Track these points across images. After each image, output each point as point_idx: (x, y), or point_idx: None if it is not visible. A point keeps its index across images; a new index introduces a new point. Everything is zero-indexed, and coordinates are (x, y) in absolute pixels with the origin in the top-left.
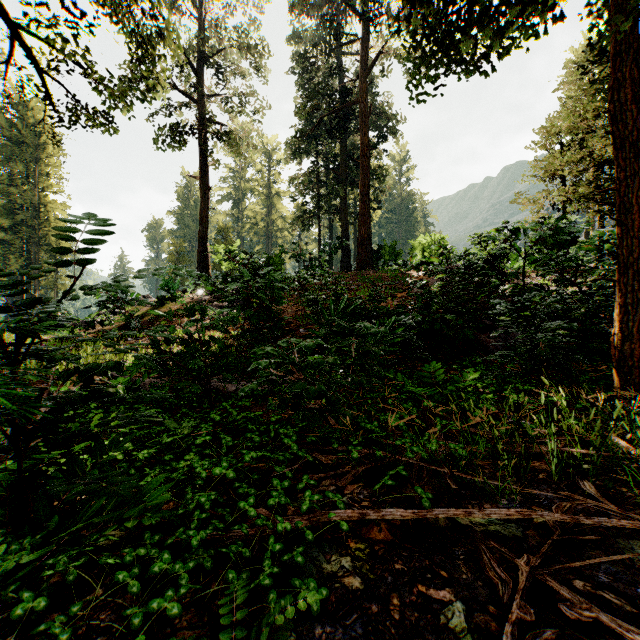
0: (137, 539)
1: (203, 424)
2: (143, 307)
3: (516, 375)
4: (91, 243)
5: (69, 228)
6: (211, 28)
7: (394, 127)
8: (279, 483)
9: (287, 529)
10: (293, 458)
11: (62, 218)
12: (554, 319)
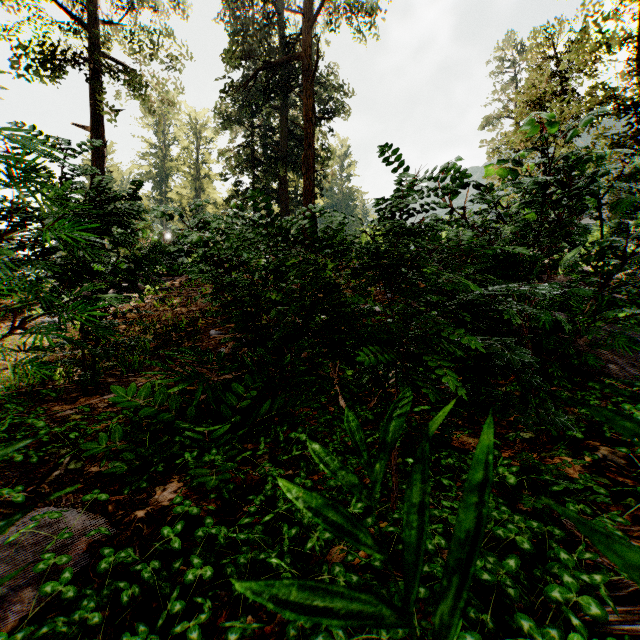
0: None
1: None
2: None
3: None
4: None
5: None
6: None
7: (340, 104)
8: None
9: None
10: None
11: None
12: None
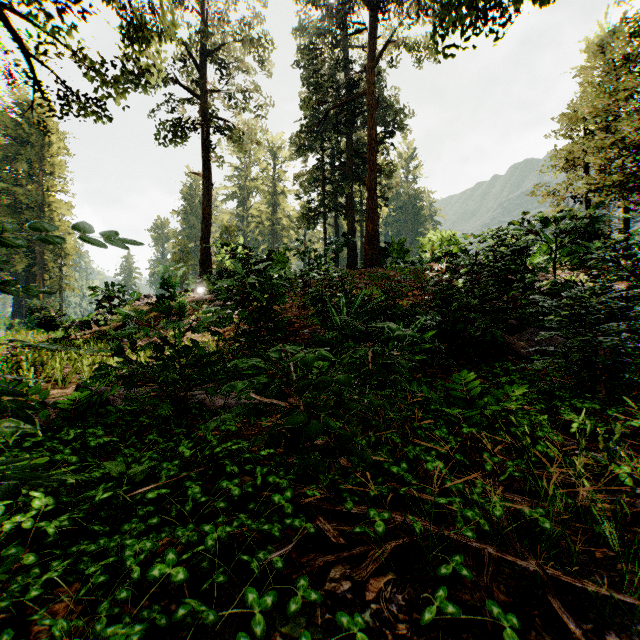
0: None
1: (165, 463)
2: (143, 307)
3: (561, 386)
4: None
5: None
6: (214, 21)
7: (402, 121)
8: (257, 599)
9: None
10: (286, 528)
11: None
12: (605, 319)
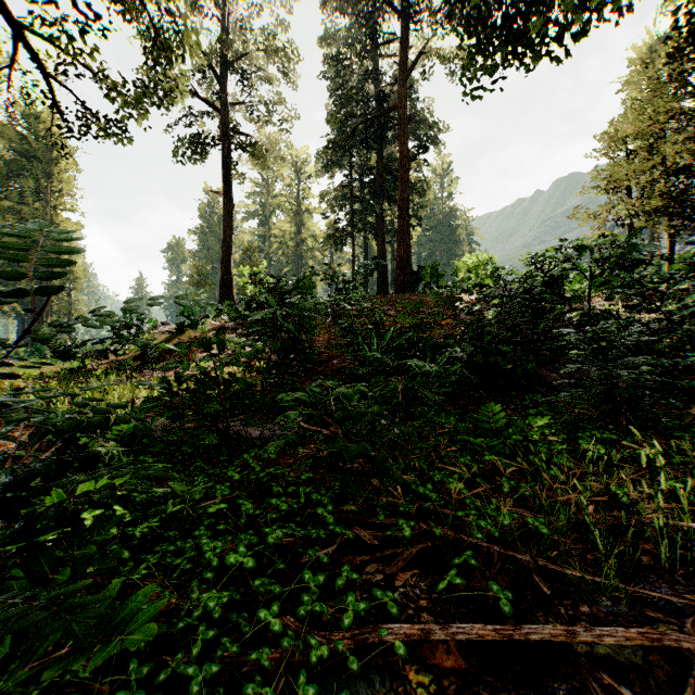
0: (123, 659)
1: (219, 485)
2: (161, 335)
3: (588, 418)
4: (56, 266)
5: (21, 245)
6: (235, 30)
7: (436, 136)
8: (312, 578)
9: (323, 657)
10: (329, 534)
11: (7, 231)
12: (632, 352)
